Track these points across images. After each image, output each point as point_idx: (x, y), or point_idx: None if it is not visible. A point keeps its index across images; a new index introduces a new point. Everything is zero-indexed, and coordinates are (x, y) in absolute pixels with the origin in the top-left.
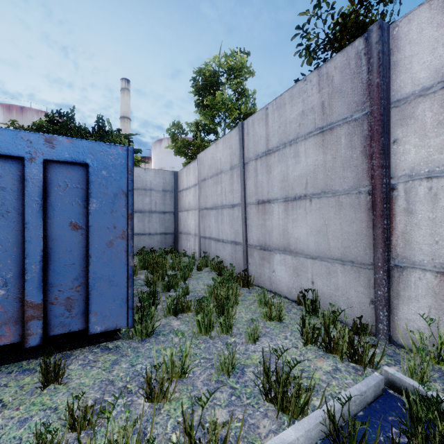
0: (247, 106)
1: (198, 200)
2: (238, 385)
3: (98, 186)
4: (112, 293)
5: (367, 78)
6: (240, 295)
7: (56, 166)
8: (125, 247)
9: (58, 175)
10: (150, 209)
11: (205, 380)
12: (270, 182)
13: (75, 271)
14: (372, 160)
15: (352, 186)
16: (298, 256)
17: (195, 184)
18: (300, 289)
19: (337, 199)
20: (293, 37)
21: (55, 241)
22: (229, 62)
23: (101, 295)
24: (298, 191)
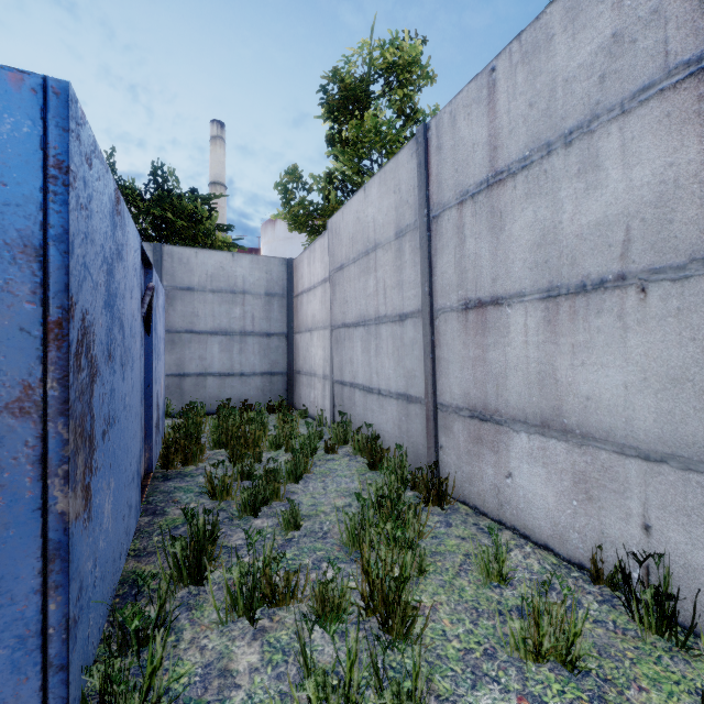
0: None
1: (330, 309)
2: None
3: None
4: None
5: None
6: (426, 536)
7: None
8: (35, 445)
9: None
10: (243, 328)
11: None
12: (502, 252)
13: None
14: None
15: None
16: (592, 446)
17: (324, 280)
18: (598, 538)
19: None
20: None
21: None
22: (389, 56)
23: None
24: (595, 266)
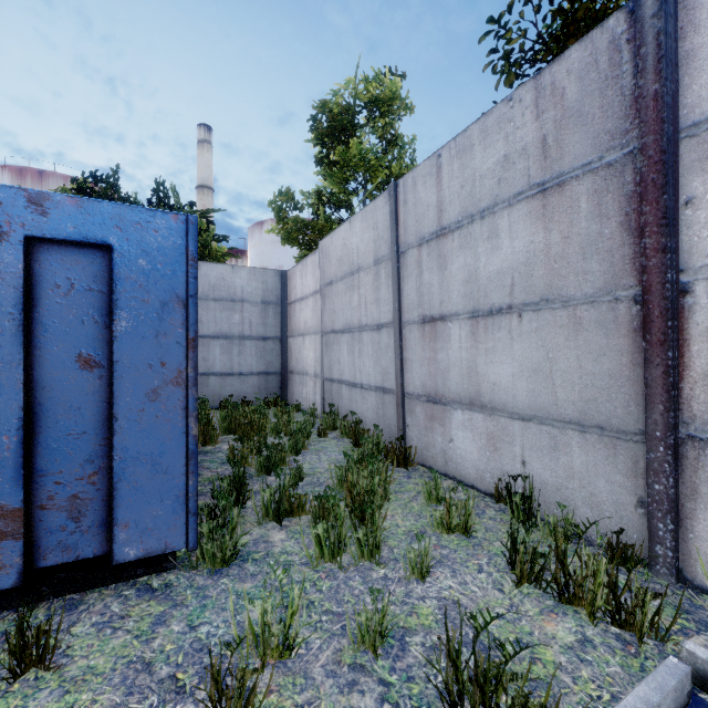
0: (401, 163)
1: (321, 317)
2: (394, 676)
3: (130, 287)
4: (157, 487)
5: (633, 84)
6: (392, 483)
7: (51, 249)
8: (183, 400)
9: (55, 267)
10: (242, 332)
11: (330, 663)
12: (446, 284)
13: (87, 446)
14: (644, 238)
15: (602, 288)
16: (496, 415)
17: (315, 292)
18: (500, 474)
19: (571, 312)
20: (483, 37)
21: (48, 391)
22: (372, 89)
23: (137, 491)
24: (497, 299)
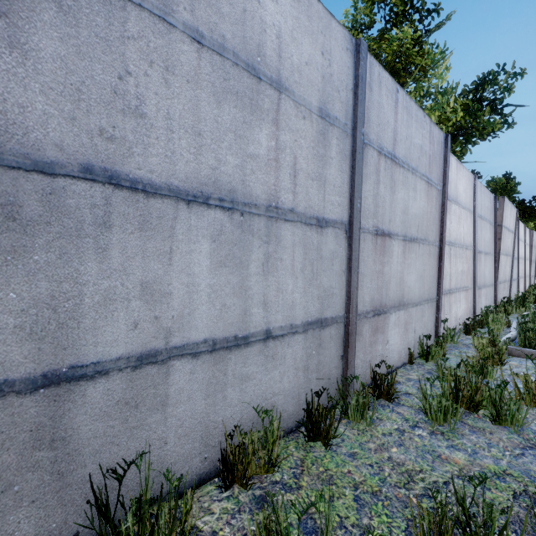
0: None
1: None
2: None
3: None
4: None
5: (443, 165)
6: None
7: None
8: None
9: None
10: None
11: None
12: (394, 206)
13: None
14: (444, 225)
15: (435, 239)
16: (409, 307)
17: None
18: (408, 346)
19: (430, 248)
20: None
21: None
22: None
23: None
24: (414, 231)
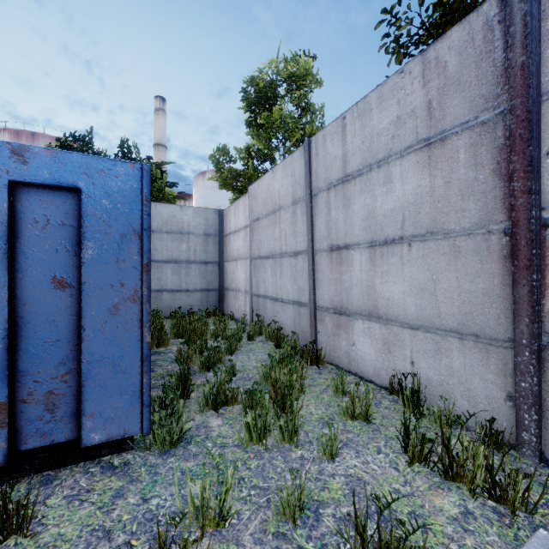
0: (313, 125)
1: (250, 246)
2: (310, 543)
3: (95, 222)
4: (117, 384)
5: (503, 57)
6: (307, 378)
7: (30, 191)
8: (138, 314)
9: (34, 206)
10: (188, 258)
11: (257, 532)
12: (349, 220)
13: (60, 351)
14: (513, 182)
15: (477, 222)
16: (390, 324)
17: (245, 226)
18: (393, 371)
19: (452, 242)
20: (378, 24)
21: (28, 306)
22: (290, 68)
23: (101, 388)
24: (391, 231)
